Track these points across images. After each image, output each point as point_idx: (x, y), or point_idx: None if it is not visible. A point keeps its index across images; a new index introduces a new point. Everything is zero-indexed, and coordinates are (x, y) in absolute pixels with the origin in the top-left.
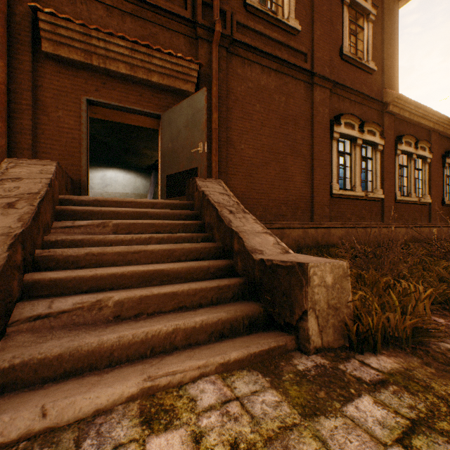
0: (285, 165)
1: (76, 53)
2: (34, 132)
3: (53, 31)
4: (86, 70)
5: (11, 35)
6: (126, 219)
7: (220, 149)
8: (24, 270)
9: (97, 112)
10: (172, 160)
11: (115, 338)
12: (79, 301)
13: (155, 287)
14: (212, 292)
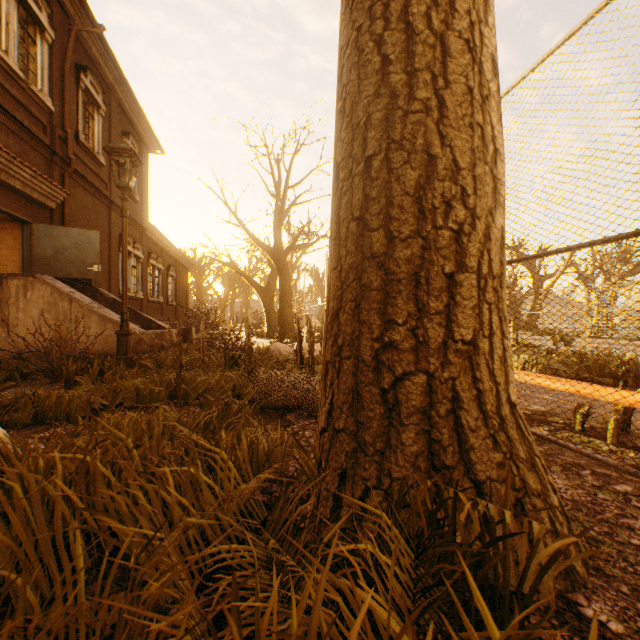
0: None
1: None
2: None
3: None
4: None
5: None
6: None
7: None
8: None
9: None
10: (55, 266)
11: None
12: None
13: None
14: None
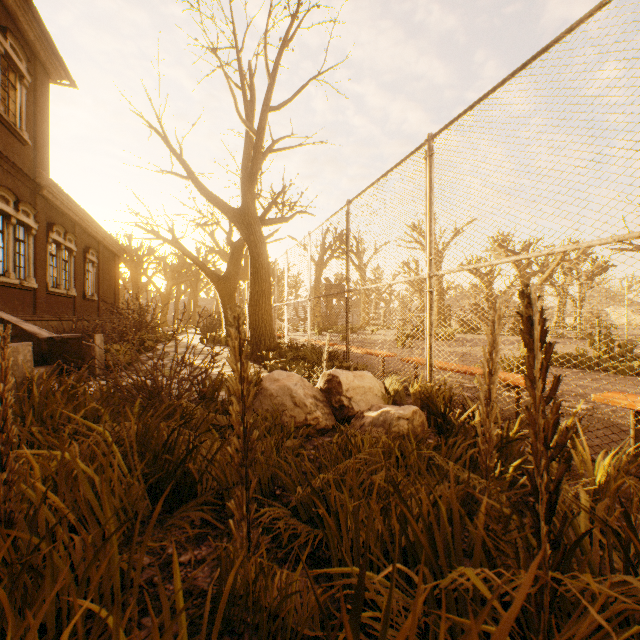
0: None
1: None
2: None
3: None
4: None
5: None
6: None
7: None
8: None
9: None
10: None
11: None
12: None
13: None
14: None
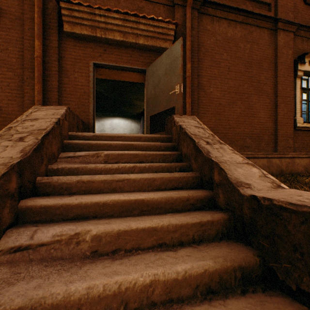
0: (250, 103)
1: (85, 29)
2: (59, 90)
3: (70, 15)
4: (92, 42)
5: (45, 23)
6: (116, 150)
7: (192, 93)
8: (20, 196)
9: (101, 73)
10: (154, 103)
11: (84, 289)
12: (58, 232)
13: (134, 219)
14: (194, 228)
